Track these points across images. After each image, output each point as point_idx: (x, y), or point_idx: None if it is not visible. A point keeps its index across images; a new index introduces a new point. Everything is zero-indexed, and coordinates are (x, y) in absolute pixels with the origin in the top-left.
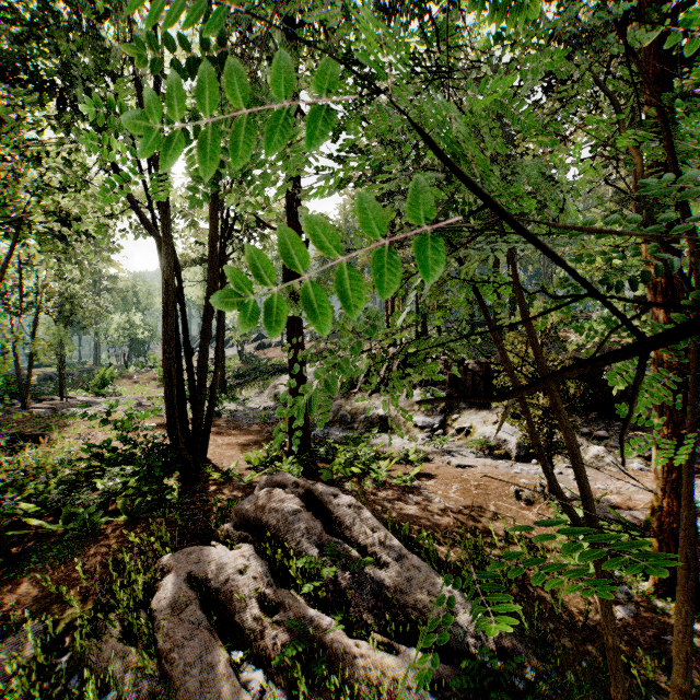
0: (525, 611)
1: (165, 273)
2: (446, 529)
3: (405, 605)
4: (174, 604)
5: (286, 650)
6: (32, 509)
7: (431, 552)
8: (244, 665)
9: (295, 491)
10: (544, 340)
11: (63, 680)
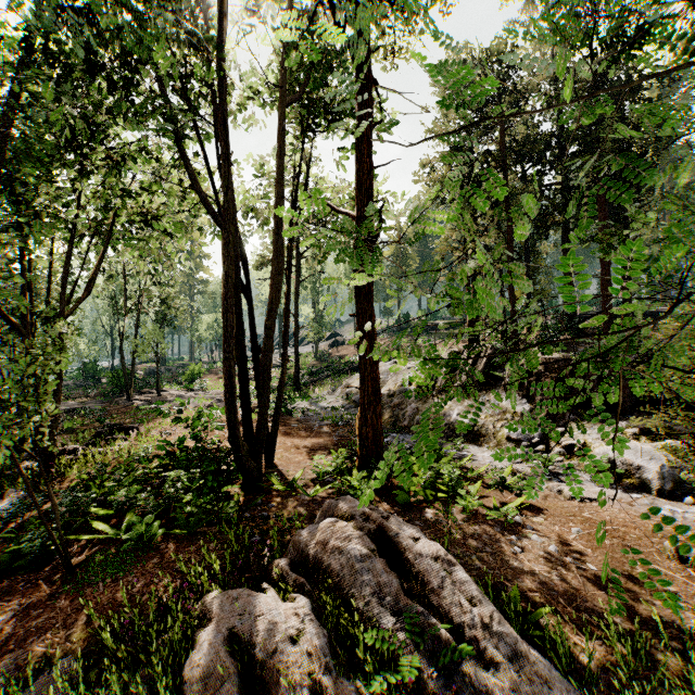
0: None
1: (223, 264)
2: (575, 602)
3: None
4: (207, 676)
5: None
6: (101, 509)
7: (561, 647)
8: None
9: (364, 526)
10: None
11: None
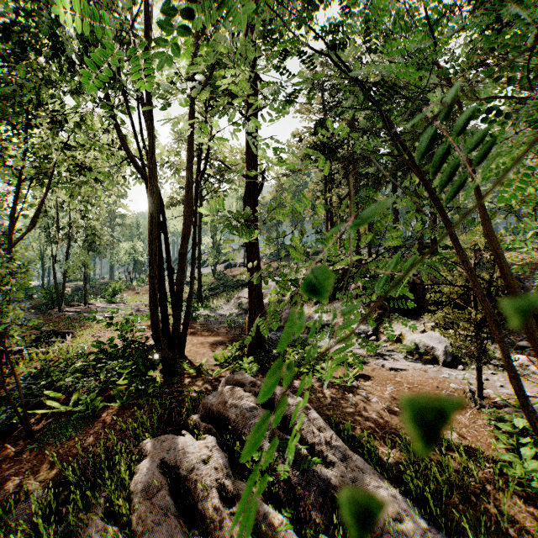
0: (469, 522)
1: (149, 208)
2: (385, 430)
3: None
4: (147, 488)
5: None
6: (51, 392)
7: (373, 453)
8: None
9: (252, 390)
10: (474, 261)
11: None
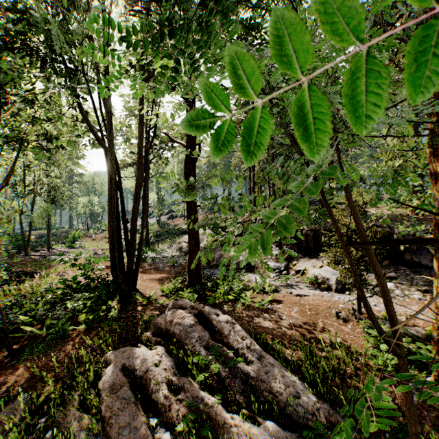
0: (345, 396)
1: (109, 171)
2: (290, 338)
3: (264, 390)
4: (113, 386)
5: (185, 420)
6: (27, 320)
7: (281, 354)
8: (158, 428)
9: (192, 311)
10: None
11: (41, 435)
